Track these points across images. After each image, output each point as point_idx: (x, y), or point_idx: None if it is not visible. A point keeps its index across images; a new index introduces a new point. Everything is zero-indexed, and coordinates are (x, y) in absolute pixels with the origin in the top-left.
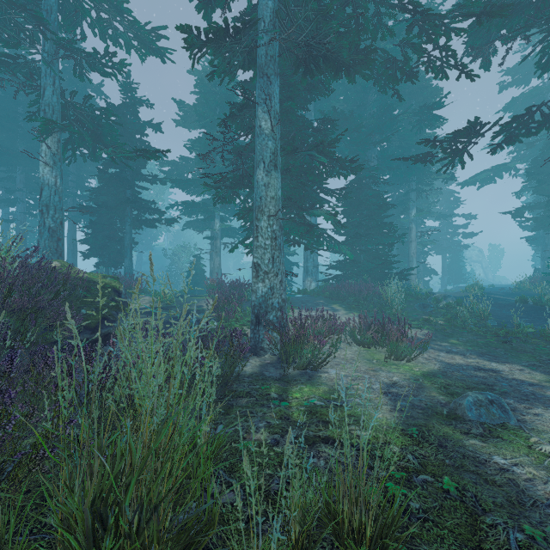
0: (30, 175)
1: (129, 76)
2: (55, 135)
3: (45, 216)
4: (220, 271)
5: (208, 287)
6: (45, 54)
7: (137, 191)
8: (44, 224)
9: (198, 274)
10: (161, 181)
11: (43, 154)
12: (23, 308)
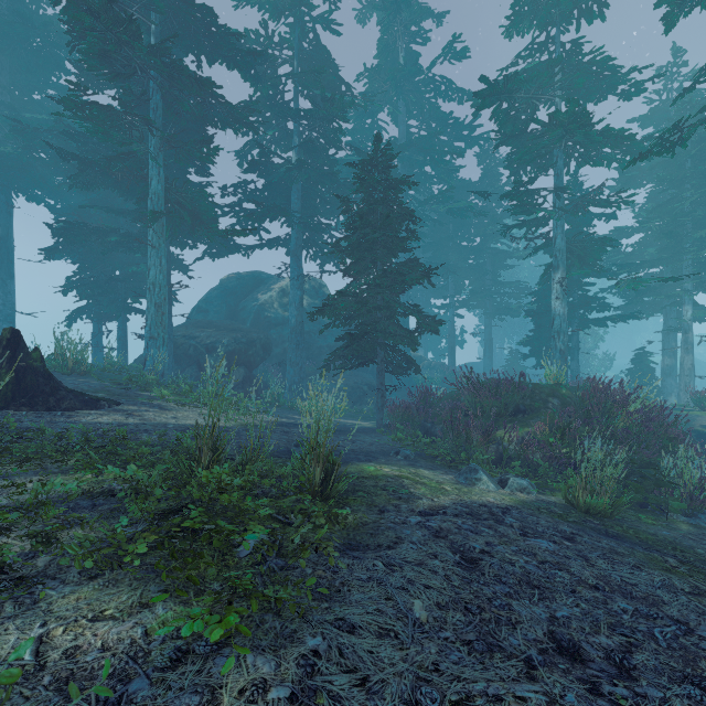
0: (458, 281)
1: (575, 172)
2: (563, 273)
3: (556, 340)
4: (692, 374)
5: (697, 400)
6: (556, 210)
7: (584, 289)
8: (555, 347)
9: (644, 373)
10: (616, 275)
11: (554, 291)
12: (679, 438)
